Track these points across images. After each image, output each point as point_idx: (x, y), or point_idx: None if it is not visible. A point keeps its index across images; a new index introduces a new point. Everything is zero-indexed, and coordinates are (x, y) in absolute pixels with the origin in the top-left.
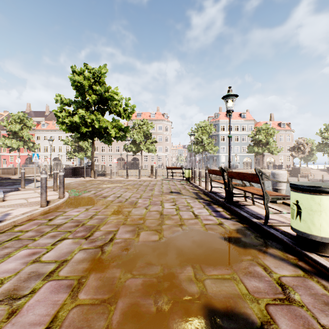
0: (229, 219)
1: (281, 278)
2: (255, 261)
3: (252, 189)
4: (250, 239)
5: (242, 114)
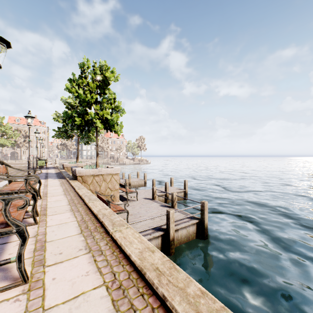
0: None
1: None
2: None
3: None
4: None
5: None
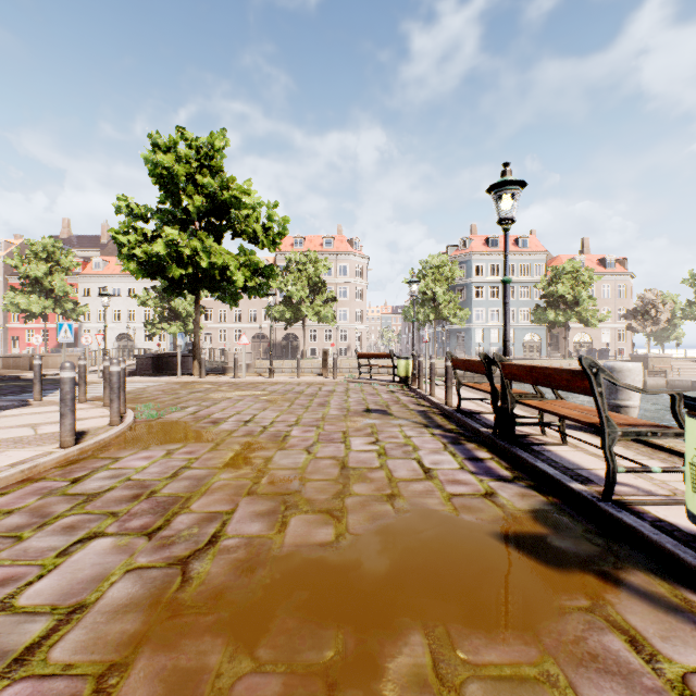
0: (509, 482)
1: (691, 682)
2: (599, 614)
3: (563, 408)
4: (571, 542)
5: (520, 240)
